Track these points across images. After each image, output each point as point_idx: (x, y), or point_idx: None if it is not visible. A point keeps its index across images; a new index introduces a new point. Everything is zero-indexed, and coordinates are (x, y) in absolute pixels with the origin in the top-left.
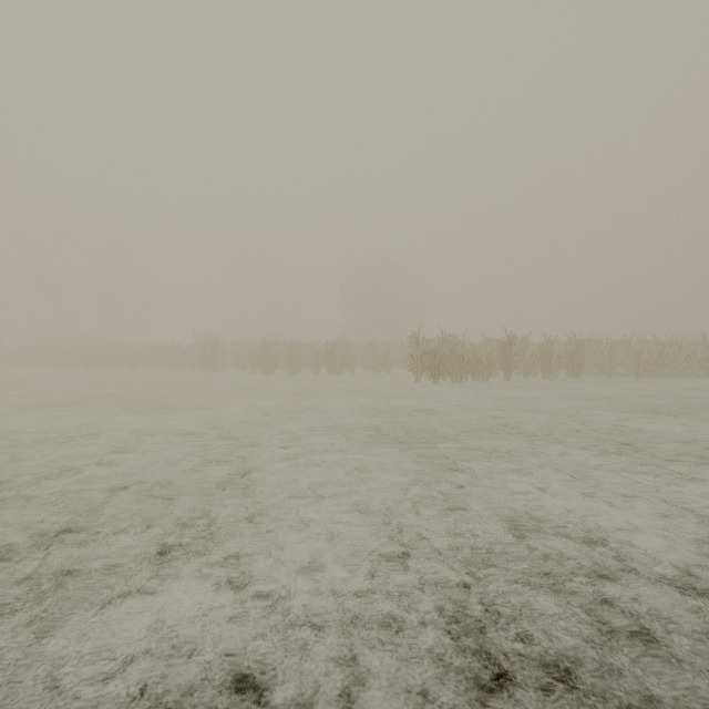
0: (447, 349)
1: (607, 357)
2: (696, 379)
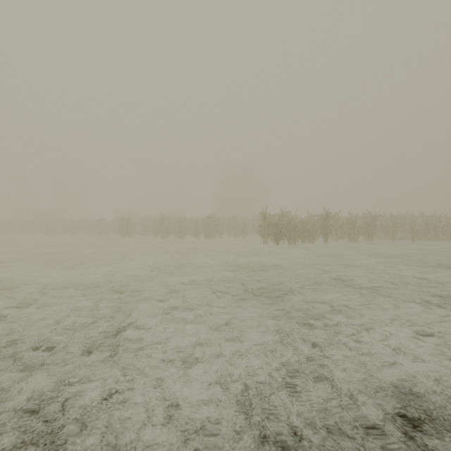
0: (284, 221)
1: (391, 226)
2: (450, 241)
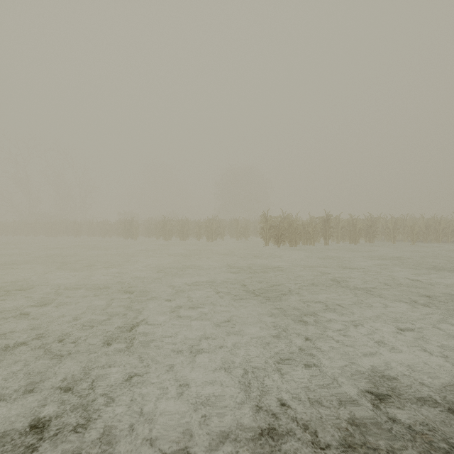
0: (286, 224)
1: (392, 229)
2: (450, 243)
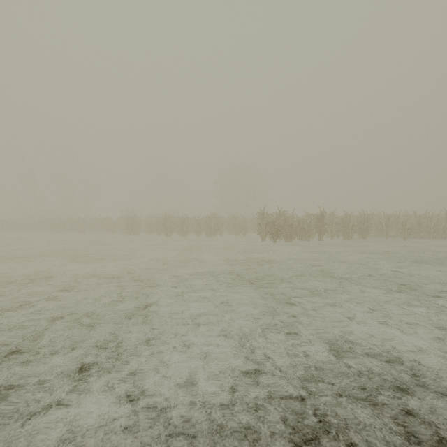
0: (282, 220)
1: (384, 225)
2: (441, 239)
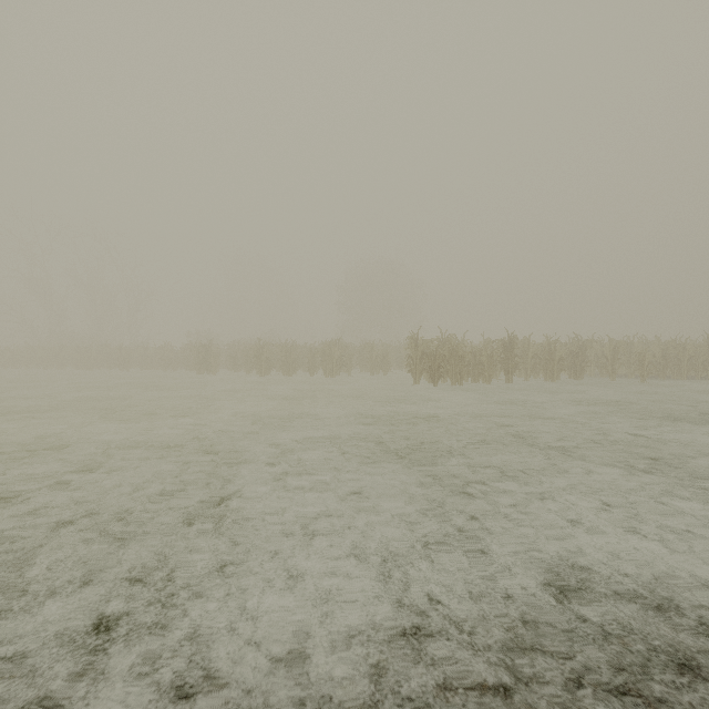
0: (446, 350)
1: (610, 358)
2: (700, 381)
